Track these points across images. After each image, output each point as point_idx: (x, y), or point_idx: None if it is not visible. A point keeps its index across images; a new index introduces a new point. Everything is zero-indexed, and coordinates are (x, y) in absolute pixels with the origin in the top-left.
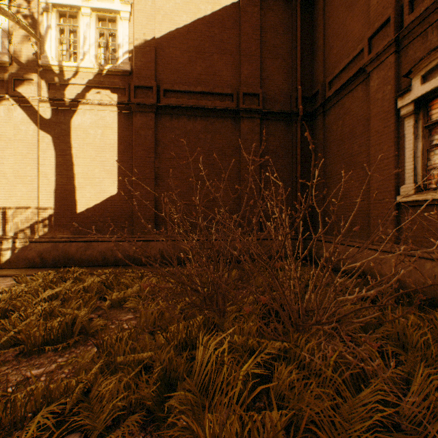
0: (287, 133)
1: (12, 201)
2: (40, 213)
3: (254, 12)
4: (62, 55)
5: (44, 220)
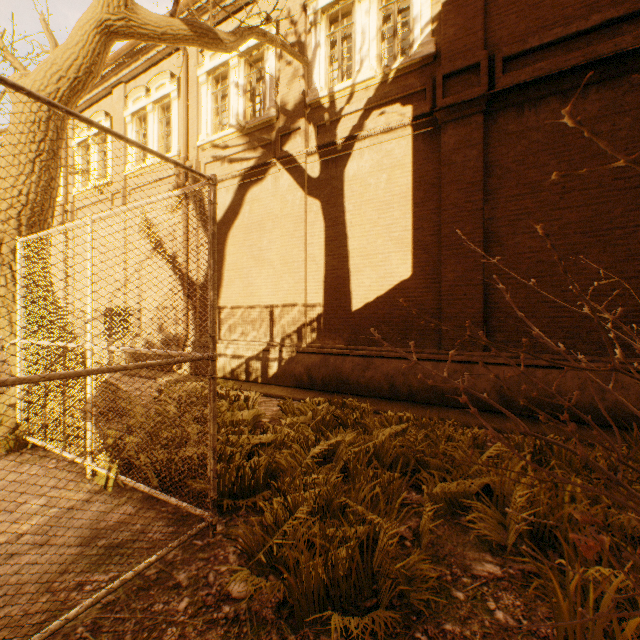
0: None
1: (279, 297)
2: (307, 313)
3: None
4: (332, 80)
5: (312, 322)
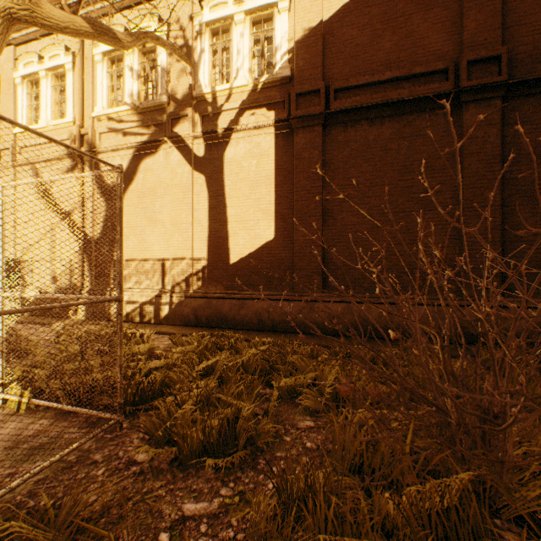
0: None
1: (170, 252)
2: (193, 265)
3: None
4: (215, 81)
5: (198, 273)
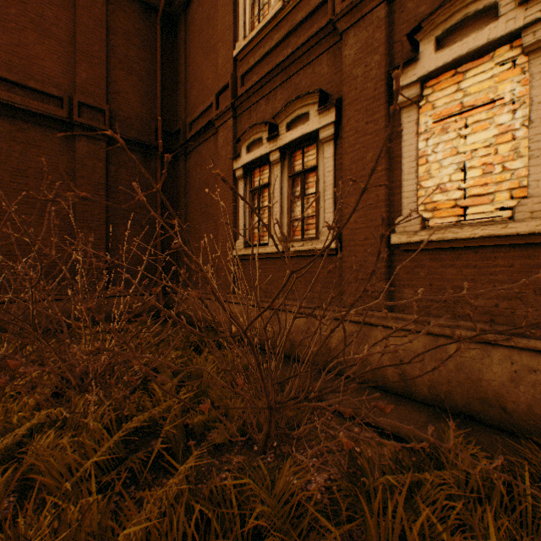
0: (145, 168)
1: None
2: None
3: (99, 2)
4: None
5: None
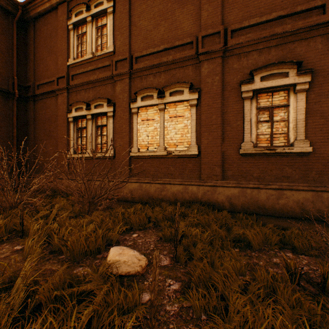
0: (5, 105)
1: None
2: None
3: None
4: None
5: None
